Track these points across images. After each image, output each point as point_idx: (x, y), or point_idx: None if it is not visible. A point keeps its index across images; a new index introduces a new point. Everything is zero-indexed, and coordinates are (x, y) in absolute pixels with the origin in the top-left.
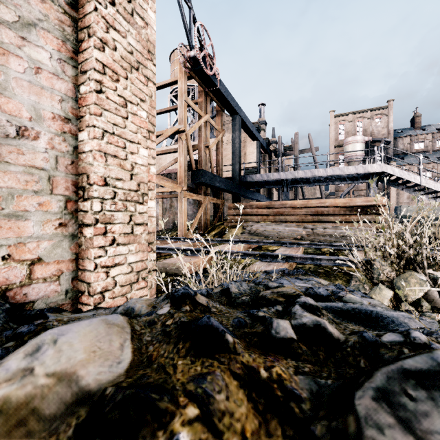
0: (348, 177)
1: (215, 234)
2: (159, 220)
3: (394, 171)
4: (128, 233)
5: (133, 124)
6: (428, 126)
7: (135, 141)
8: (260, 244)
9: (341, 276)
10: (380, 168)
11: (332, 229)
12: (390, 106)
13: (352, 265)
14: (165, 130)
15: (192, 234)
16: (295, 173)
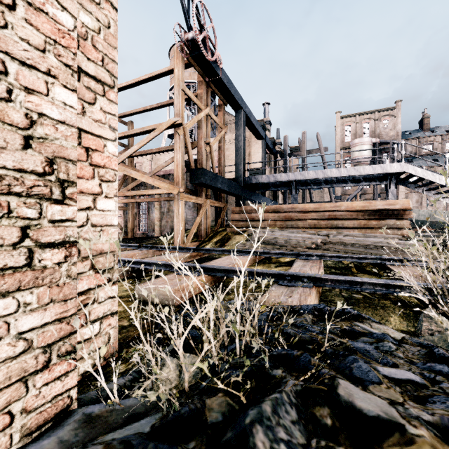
0: (363, 178)
1: (217, 242)
2: (155, 225)
3: (417, 171)
4: (17, 266)
5: (33, 27)
6: (437, 128)
7: (40, 67)
8: (270, 255)
9: (391, 307)
10: (400, 167)
11: (352, 237)
12: (398, 107)
13: (424, 298)
14: (159, 123)
15: (191, 242)
16: (306, 174)
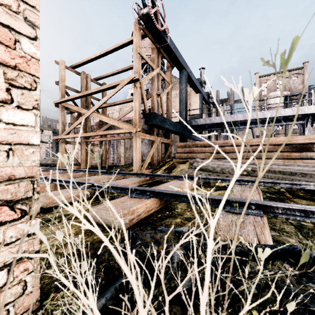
0: (282, 119)
1: (165, 169)
2: (121, 157)
3: None
4: None
5: None
6: None
7: None
8: (210, 180)
9: None
10: None
11: (278, 166)
12: (305, 66)
13: None
14: (122, 79)
15: (146, 169)
16: (235, 116)
